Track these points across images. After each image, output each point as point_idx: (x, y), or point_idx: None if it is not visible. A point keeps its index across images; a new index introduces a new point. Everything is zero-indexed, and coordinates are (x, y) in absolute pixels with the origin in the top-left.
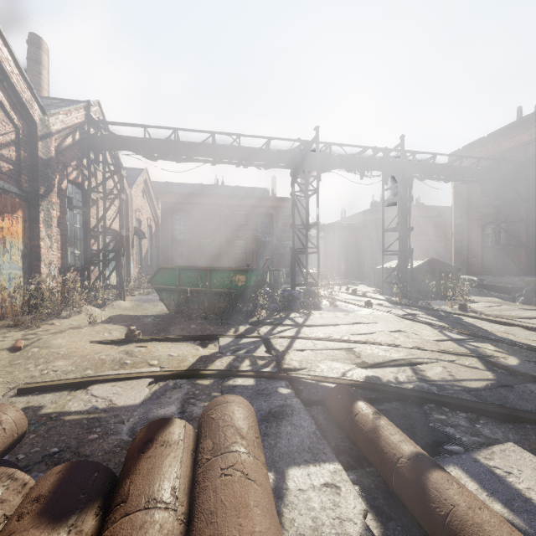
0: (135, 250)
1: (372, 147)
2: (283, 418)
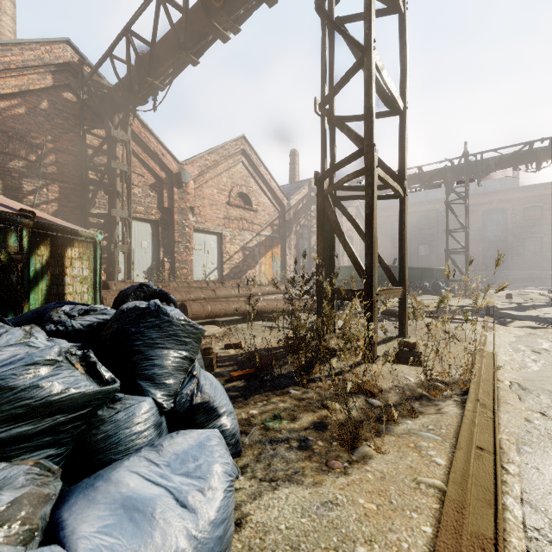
0: (346, 258)
1: (536, 140)
2: None
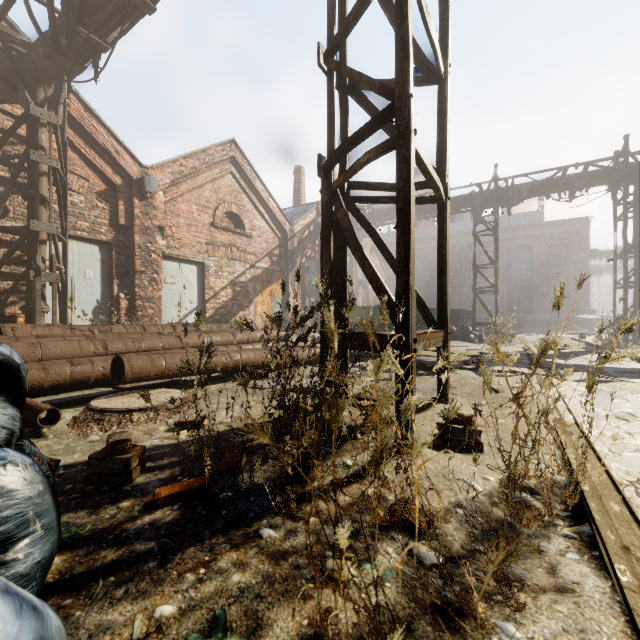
0: (361, 298)
1: (570, 165)
2: None
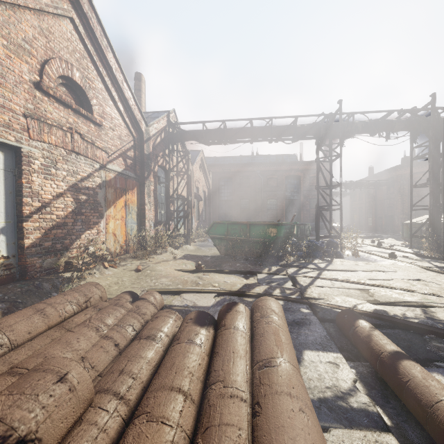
0: (195, 210)
1: (397, 110)
2: (303, 325)
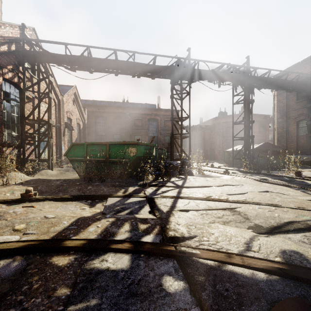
0: (66, 138)
1: (227, 64)
2: None
